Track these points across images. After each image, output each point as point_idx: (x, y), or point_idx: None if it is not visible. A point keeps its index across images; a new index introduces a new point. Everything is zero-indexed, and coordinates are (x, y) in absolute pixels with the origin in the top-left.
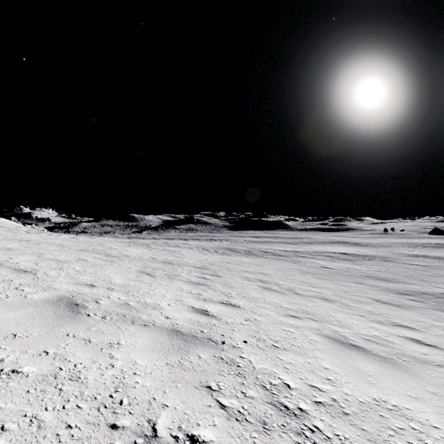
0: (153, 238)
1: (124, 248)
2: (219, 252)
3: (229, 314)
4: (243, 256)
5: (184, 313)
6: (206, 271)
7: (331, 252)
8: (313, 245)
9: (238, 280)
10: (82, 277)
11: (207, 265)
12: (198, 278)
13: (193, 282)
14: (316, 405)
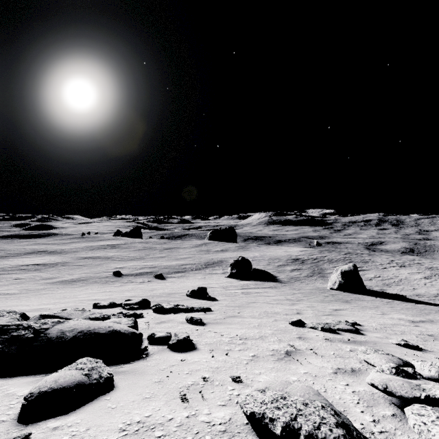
0: None
1: None
2: None
3: None
4: None
5: None
6: None
7: (26, 265)
8: (8, 260)
9: None
10: None
11: None
12: None
13: None
14: (8, 301)
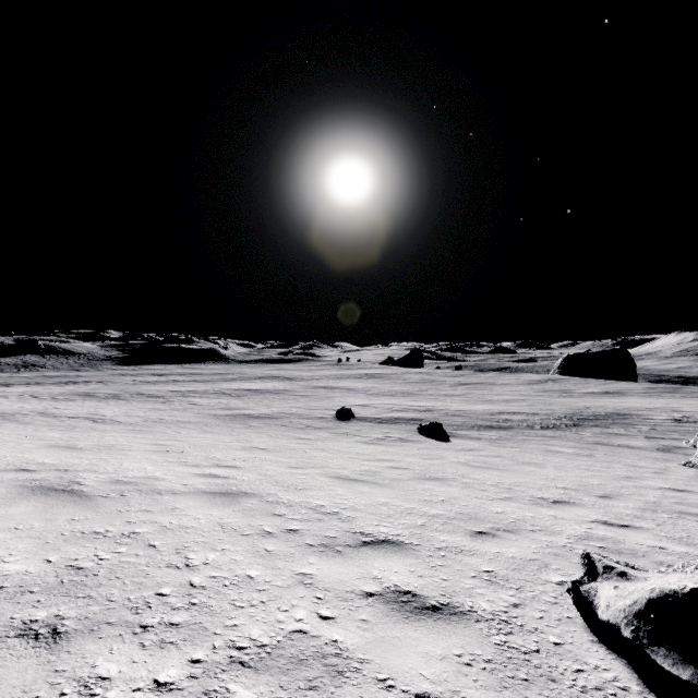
0: None
1: None
2: (57, 399)
3: None
4: (95, 400)
5: None
6: None
7: (235, 390)
8: (230, 383)
9: (37, 418)
10: None
11: (11, 411)
12: None
13: None
14: None
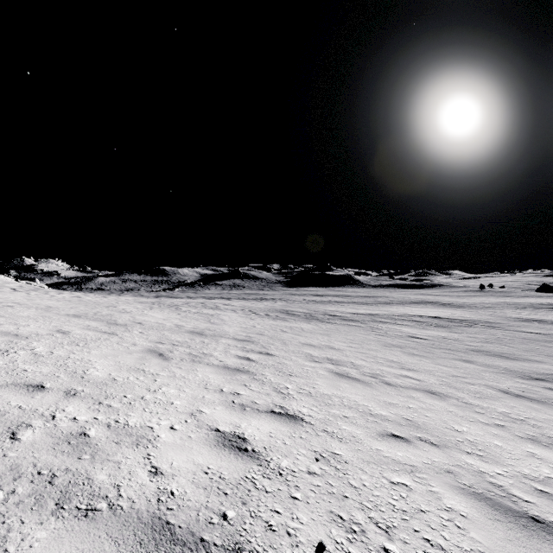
0: (188, 297)
1: (142, 311)
2: (271, 316)
3: (286, 444)
4: (304, 321)
5: (196, 450)
6: (251, 346)
7: (417, 316)
8: (392, 307)
9: (298, 361)
10: (32, 369)
11: (253, 336)
12: (237, 359)
13: (228, 368)
14: None
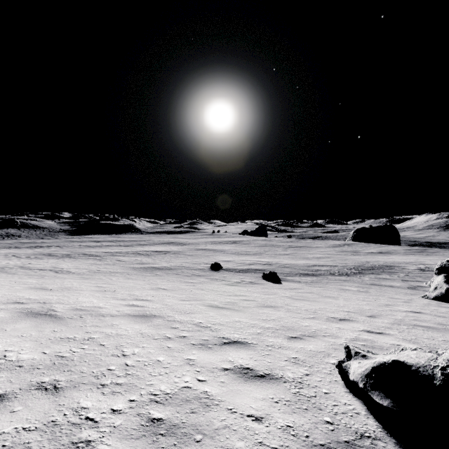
0: None
1: None
2: (30, 257)
3: None
4: (55, 258)
5: None
6: None
7: (146, 251)
8: (143, 247)
9: (19, 270)
10: None
11: (1, 266)
12: None
13: None
14: None
